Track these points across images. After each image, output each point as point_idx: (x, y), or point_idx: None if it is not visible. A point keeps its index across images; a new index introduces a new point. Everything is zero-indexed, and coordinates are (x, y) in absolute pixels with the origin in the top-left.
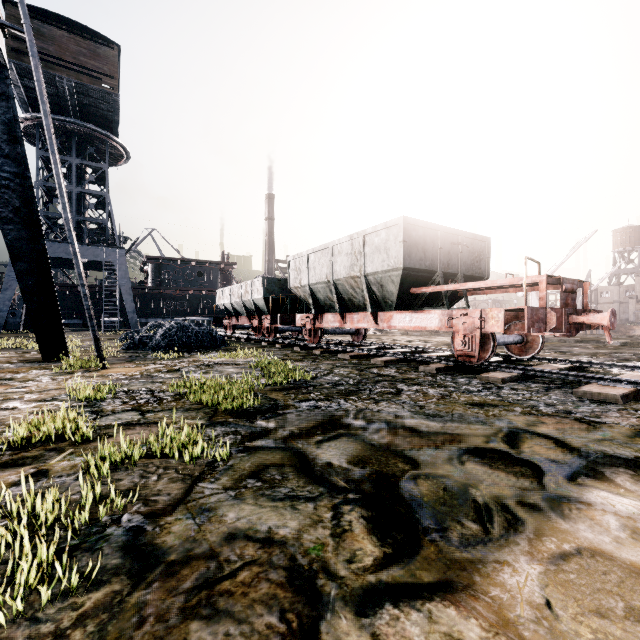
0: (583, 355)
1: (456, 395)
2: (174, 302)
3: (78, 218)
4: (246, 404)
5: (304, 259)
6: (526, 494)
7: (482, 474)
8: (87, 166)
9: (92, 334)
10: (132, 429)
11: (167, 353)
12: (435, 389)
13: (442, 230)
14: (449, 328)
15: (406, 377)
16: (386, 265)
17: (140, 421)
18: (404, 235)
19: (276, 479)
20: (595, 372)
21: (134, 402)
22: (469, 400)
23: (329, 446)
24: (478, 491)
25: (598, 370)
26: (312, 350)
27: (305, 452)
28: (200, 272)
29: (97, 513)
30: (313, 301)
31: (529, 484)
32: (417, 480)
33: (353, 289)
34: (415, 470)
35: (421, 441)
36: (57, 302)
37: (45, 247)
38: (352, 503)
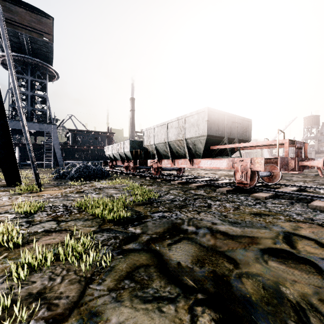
0: (299, 181)
1: (242, 208)
2: (82, 153)
3: (31, 108)
4: (122, 216)
5: (152, 130)
6: (321, 291)
7: (283, 272)
8: (36, 81)
9: (33, 172)
10: (50, 235)
11: (77, 181)
12: (229, 203)
13: (227, 115)
14: (232, 168)
15: (211, 196)
16: (197, 133)
17: (56, 229)
18: (208, 117)
19: (144, 279)
20: (311, 192)
21: (54, 214)
22: (251, 211)
23: (176, 248)
24: (287, 289)
25: (312, 191)
26: (156, 179)
27: (161, 253)
28: (96, 137)
29: (9, 320)
30: (157, 153)
31: (318, 281)
32: (241, 279)
33: (179, 146)
34: (237, 269)
35: (233, 243)
36: (14, 153)
37: (7, 122)
38: (202, 304)
